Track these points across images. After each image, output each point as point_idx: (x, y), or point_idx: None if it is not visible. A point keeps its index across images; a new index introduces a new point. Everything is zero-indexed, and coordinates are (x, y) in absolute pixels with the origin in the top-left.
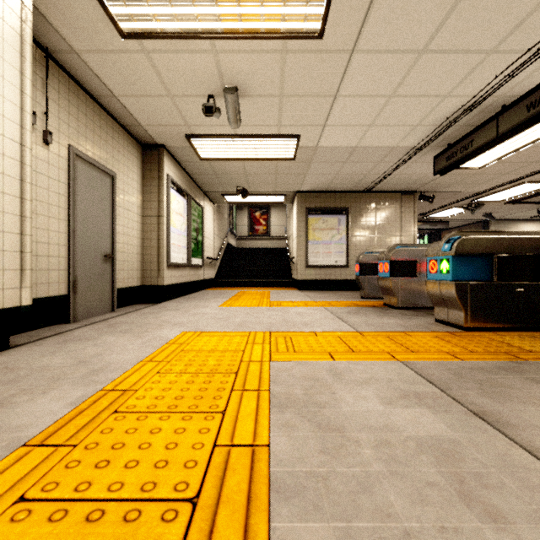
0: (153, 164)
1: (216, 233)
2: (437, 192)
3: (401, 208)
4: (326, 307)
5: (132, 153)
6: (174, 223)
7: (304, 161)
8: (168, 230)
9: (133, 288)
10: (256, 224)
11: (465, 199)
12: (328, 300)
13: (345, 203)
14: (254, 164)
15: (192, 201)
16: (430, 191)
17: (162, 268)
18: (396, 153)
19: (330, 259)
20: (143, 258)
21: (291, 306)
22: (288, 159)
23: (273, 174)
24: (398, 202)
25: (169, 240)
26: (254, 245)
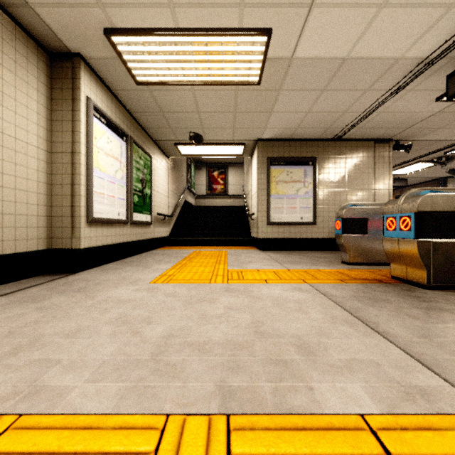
0: (64, 81)
1: (171, 188)
2: (413, 141)
3: (374, 158)
4: (311, 283)
5: (27, 56)
6: (101, 165)
7: (271, 88)
8: (88, 173)
9: (29, 253)
10: (214, 183)
11: (439, 150)
12: (304, 267)
13: (312, 153)
14: (207, 95)
15: (136, 145)
16: (407, 140)
17: (77, 225)
18: (395, 73)
19: (295, 215)
20: (52, 211)
21: (259, 281)
22: (251, 82)
23: (232, 111)
24: (371, 152)
25: (90, 187)
26: (212, 204)
